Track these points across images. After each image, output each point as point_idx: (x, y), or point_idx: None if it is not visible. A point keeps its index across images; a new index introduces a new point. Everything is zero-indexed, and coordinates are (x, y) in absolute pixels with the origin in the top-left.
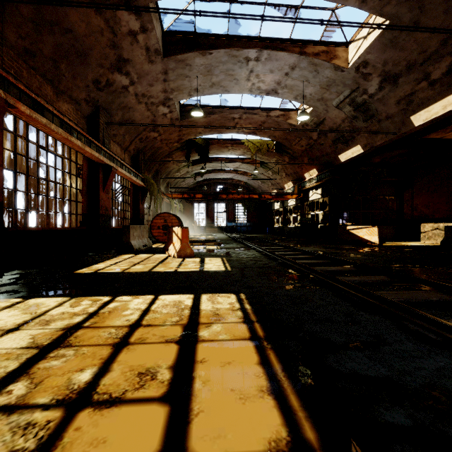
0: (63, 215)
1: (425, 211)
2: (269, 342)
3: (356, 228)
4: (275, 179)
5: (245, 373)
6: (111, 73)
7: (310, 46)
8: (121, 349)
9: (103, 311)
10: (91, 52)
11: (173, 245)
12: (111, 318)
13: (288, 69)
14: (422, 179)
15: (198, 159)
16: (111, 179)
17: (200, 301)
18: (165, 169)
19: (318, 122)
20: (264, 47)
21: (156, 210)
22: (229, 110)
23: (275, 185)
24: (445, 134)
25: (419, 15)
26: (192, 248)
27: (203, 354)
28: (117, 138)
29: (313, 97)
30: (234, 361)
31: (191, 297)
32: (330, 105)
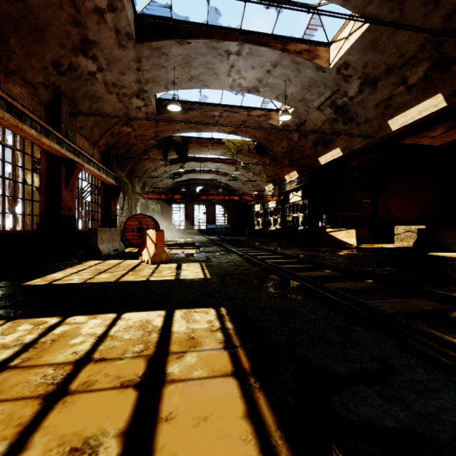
0: (14, 215)
1: (398, 214)
2: (257, 378)
3: (335, 230)
4: (255, 180)
5: (227, 436)
6: (74, 55)
7: (292, 43)
8: (53, 403)
9: (44, 339)
10: (48, 28)
11: (147, 249)
12: (53, 351)
13: (270, 66)
14: (396, 183)
15: (177, 158)
16: (75, 175)
17: (173, 319)
18: (141, 167)
19: (299, 123)
20: (246, 41)
21: (130, 211)
22: (209, 107)
23: (255, 187)
24: (418, 140)
25: (399, 17)
26: (169, 253)
27: (170, 404)
28: (84, 130)
29: (294, 98)
30: (212, 415)
31: (162, 315)
32: (311, 106)
